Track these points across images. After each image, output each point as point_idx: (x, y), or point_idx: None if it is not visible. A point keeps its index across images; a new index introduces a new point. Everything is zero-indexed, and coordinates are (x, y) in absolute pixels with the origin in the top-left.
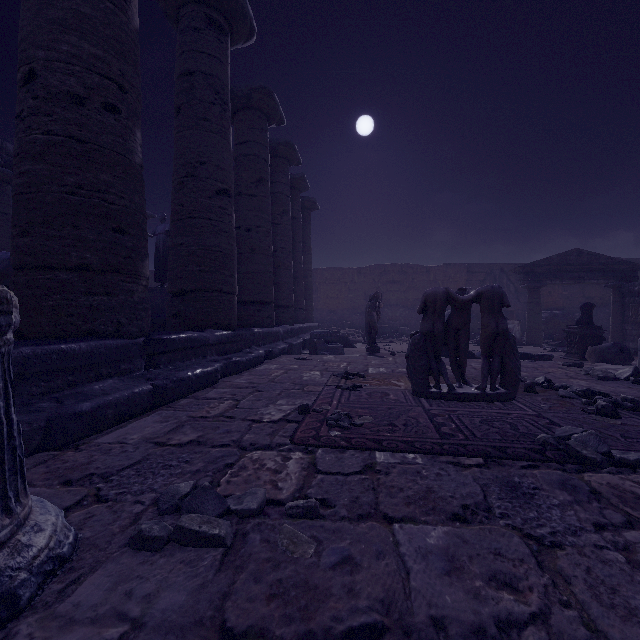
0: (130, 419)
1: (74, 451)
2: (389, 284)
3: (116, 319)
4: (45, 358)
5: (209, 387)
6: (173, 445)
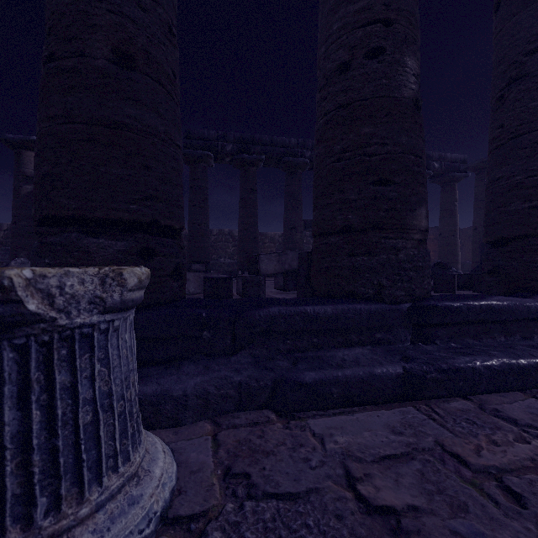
0: (366, 404)
1: (282, 424)
2: None
3: (376, 280)
4: (290, 318)
5: (522, 390)
6: (358, 496)
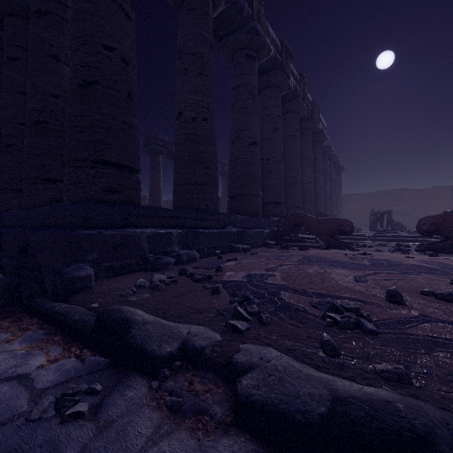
0: None
1: None
2: (391, 201)
3: None
4: None
5: None
6: None
